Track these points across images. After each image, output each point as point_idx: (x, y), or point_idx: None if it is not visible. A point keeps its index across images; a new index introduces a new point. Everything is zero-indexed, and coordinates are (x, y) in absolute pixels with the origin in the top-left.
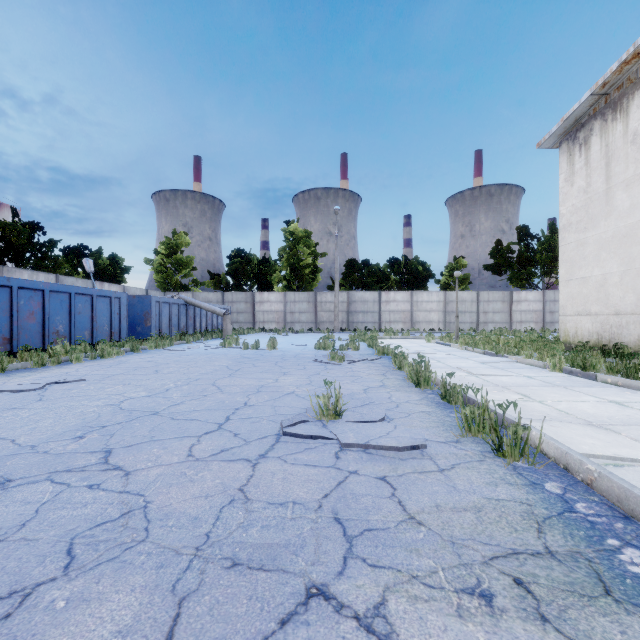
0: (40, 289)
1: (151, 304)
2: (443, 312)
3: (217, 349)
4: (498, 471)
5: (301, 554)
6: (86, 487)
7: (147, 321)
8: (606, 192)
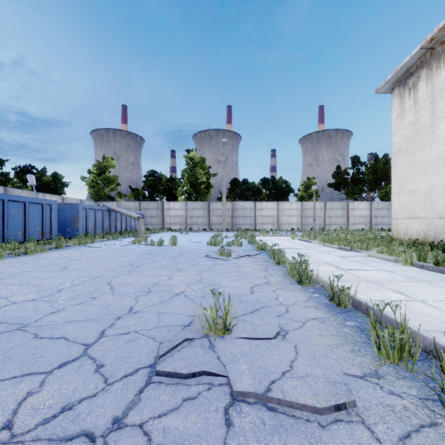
0: None
1: (79, 210)
2: (300, 217)
3: (129, 245)
4: None
5: None
6: None
7: (75, 223)
8: (431, 124)
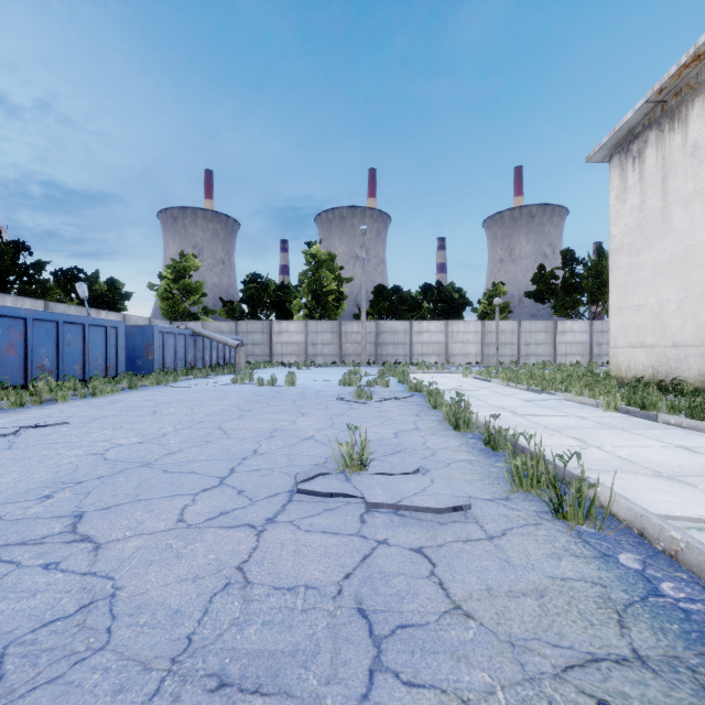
0: (21, 317)
1: (153, 334)
2: (481, 344)
3: (228, 386)
4: (560, 538)
5: (312, 667)
6: (40, 567)
7: (149, 354)
8: (662, 210)
